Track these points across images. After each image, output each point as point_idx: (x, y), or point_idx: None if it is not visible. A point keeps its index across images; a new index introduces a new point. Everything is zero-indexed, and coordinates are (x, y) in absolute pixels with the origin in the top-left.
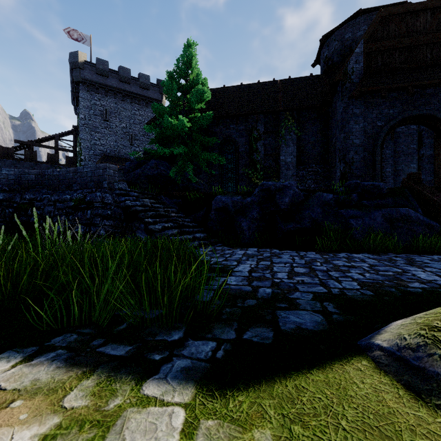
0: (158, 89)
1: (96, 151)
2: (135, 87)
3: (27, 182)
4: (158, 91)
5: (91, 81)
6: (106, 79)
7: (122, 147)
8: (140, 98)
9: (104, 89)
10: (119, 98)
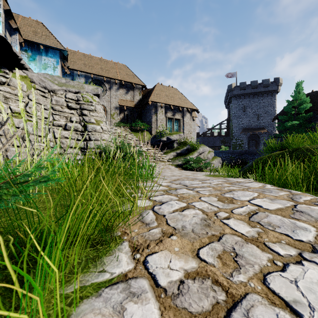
0: (275, 84)
1: (239, 127)
2: (260, 88)
3: (242, 153)
4: (274, 85)
5: (237, 94)
6: (244, 91)
7: (253, 123)
8: (263, 93)
9: (243, 96)
10: (251, 97)
